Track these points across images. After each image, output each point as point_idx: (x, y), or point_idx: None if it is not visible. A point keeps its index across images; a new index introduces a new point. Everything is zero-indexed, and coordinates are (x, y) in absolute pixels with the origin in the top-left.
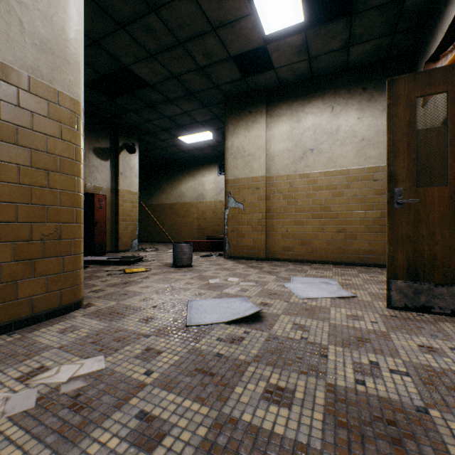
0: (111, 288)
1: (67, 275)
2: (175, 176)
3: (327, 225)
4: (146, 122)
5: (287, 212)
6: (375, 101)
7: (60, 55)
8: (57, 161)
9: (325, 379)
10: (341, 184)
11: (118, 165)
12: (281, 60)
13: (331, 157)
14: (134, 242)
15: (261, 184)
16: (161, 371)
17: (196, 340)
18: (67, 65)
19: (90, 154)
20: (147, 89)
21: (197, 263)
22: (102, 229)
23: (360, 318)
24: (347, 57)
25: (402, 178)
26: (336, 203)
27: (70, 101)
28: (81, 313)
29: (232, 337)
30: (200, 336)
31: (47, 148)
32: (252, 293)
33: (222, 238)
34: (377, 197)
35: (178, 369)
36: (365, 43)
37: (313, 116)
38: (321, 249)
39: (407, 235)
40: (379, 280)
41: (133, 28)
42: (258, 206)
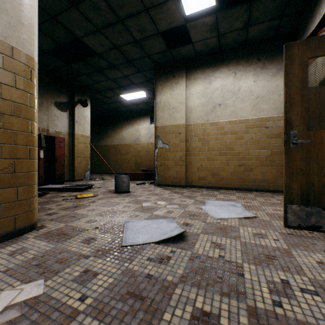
0: (63, 211)
1: (21, 203)
2: (118, 125)
3: (231, 161)
4: (95, 83)
5: (201, 151)
6: (266, 68)
7: (14, 16)
8: (11, 106)
9: (246, 301)
10: (241, 130)
11: (74, 115)
12: (197, 36)
13: (234, 110)
14: (86, 173)
15: (182, 130)
16: (95, 296)
17: (129, 260)
18: (21, 25)
19: (52, 106)
20: (95, 57)
21: (133, 189)
22: (61, 163)
23: (264, 236)
24: (246, 35)
25: (296, 123)
26: (238, 144)
27: (23, 56)
28: (33, 234)
29: (160, 256)
30: (133, 256)
31: (1, 94)
32: (176, 214)
33: (153, 170)
34: (268, 140)
35: (111, 293)
36: (260, 24)
37: (220, 80)
38: (227, 179)
39: (301, 169)
40: (272, 202)
41: (83, 7)
42: (180, 146)
